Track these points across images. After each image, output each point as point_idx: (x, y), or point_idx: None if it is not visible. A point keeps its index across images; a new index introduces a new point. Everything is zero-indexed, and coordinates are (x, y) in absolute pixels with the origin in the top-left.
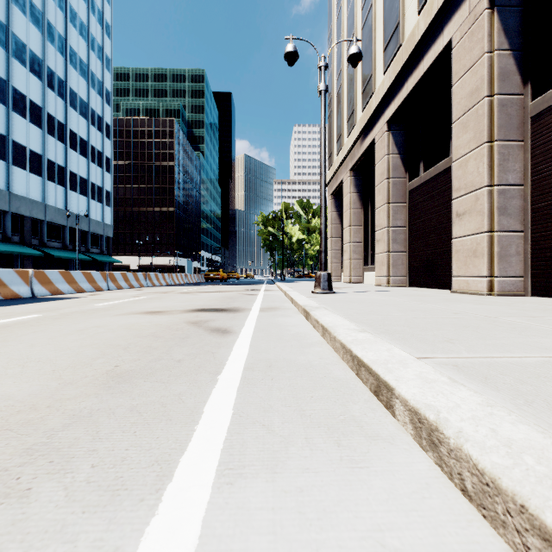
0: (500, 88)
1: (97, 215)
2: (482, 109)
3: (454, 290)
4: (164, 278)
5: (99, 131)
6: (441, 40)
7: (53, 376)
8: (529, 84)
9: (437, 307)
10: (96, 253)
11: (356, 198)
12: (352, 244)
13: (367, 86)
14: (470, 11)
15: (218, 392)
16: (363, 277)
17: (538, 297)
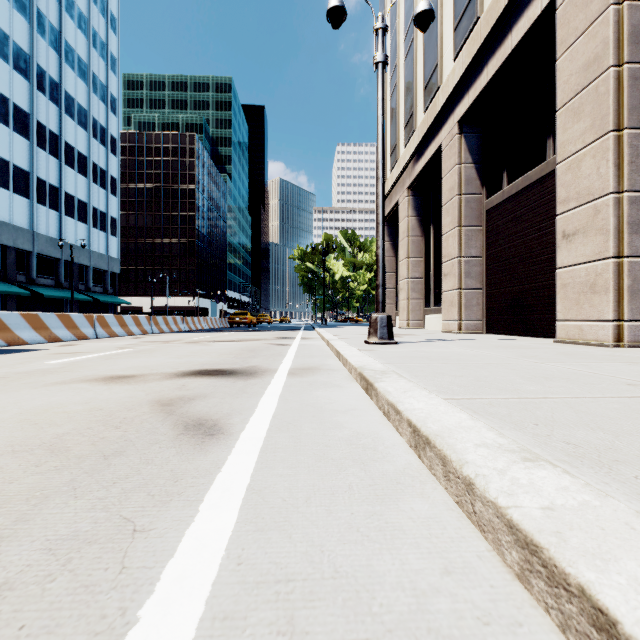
0: (632, 54)
1: (100, 246)
2: (605, 84)
3: (560, 339)
4: (175, 322)
5: (102, 145)
6: (538, 0)
7: None
8: None
9: (578, 370)
10: (98, 292)
11: (415, 223)
12: (410, 280)
13: (431, 79)
14: None
15: None
16: (424, 321)
17: None
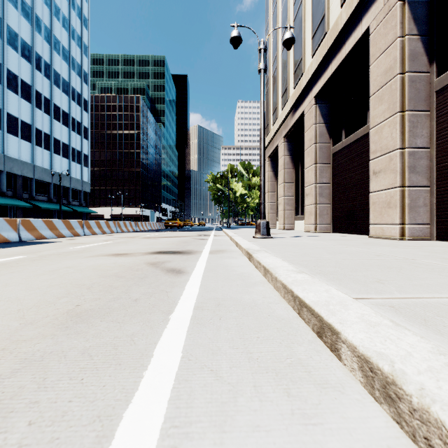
0: (410, 67)
1: (77, 174)
2: (395, 84)
3: (371, 235)
4: (131, 225)
5: (78, 105)
6: (360, 28)
7: (16, 316)
8: (434, 63)
9: (360, 250)
10: (76, 205)
11: (289, 160)
12: (285, 198)
13: (298, 68)
14: (385, 3)
15: (169, 333)
16: (294, 224)
17: (442, 242)
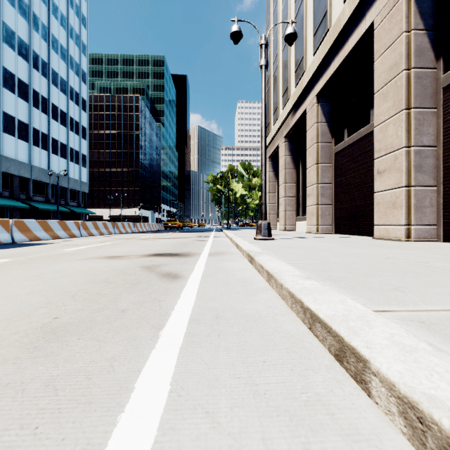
0: (416, 62)
1: (75, 174)
2: (401, 80)
3: (376, 236)
4: (129, 226)
5: (77, 105)
6: (363, 23)
7: None
8: (441, 59)
9: (367, 252)
10: (74, 206)
11: (290, 160)
12: (286, 198)
13: (300, 66)
14: None
15: (157, 356)
16: (295, 225)
17: None
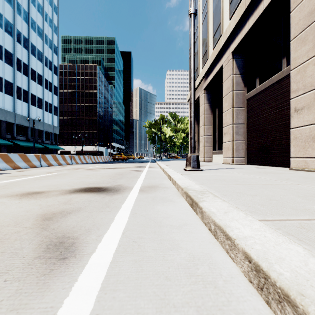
0: None
1: (49, 120)
2: None
3: (293, 168)
4: (84, 158)
5: (50, 70)
6: None
7: None
8: None
9: None
10: (48, 143)
11: (208, 107)
12: (205, 137)
13: (217, 31)
14: None
15: None
16: (212, 158)
17: None
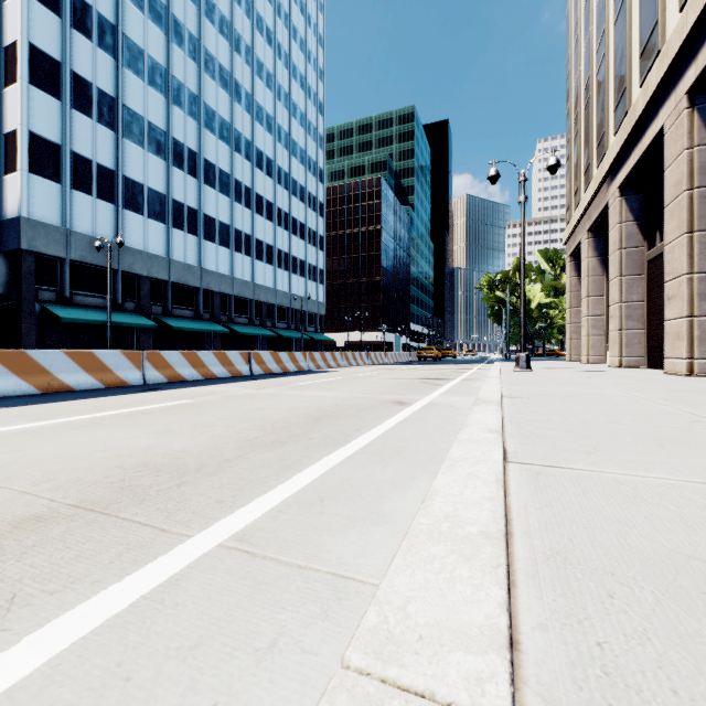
0: (701, 181)
1: (313, 294)
2: (682, 201)
3: (665, 371)
4: (381, 357)
5: (314, 212)
6: (657, 121)
7: (387, 389)
8: None
9: (584, 380)
10: (311, 331)
11: (596, 264)
12: (590, 318)
13: (601, 143)
14: (675, 105)
15: (436, 392)
16: (606, 356)
17: None
